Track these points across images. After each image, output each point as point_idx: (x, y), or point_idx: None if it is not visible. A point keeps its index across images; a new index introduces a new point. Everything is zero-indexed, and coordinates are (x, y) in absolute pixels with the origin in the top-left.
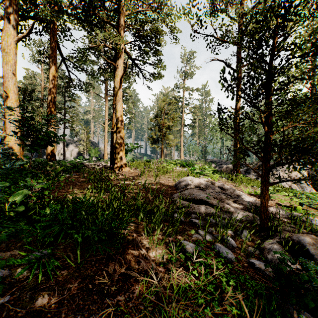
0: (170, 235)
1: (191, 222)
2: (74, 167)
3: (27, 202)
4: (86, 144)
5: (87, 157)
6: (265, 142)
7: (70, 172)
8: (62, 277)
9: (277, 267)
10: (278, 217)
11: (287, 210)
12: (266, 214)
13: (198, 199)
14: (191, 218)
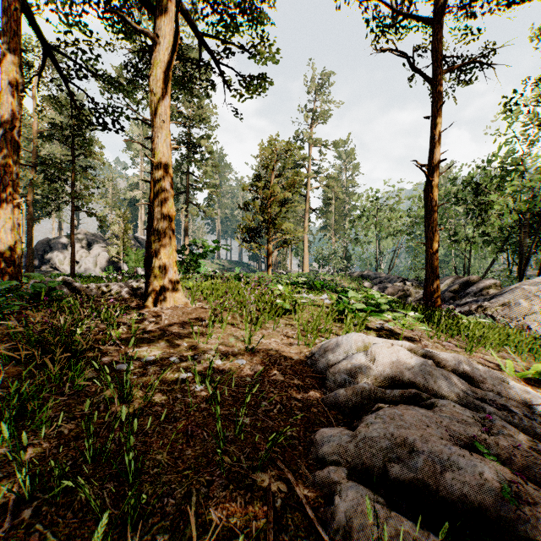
0: None
1: None
2: None
3: None
4: (123, 243)
5: (127, 268)
6: None
7: (4, 314)
8: None
9: None
10: None
11: None
12: None
13: (450, 490)
14: None
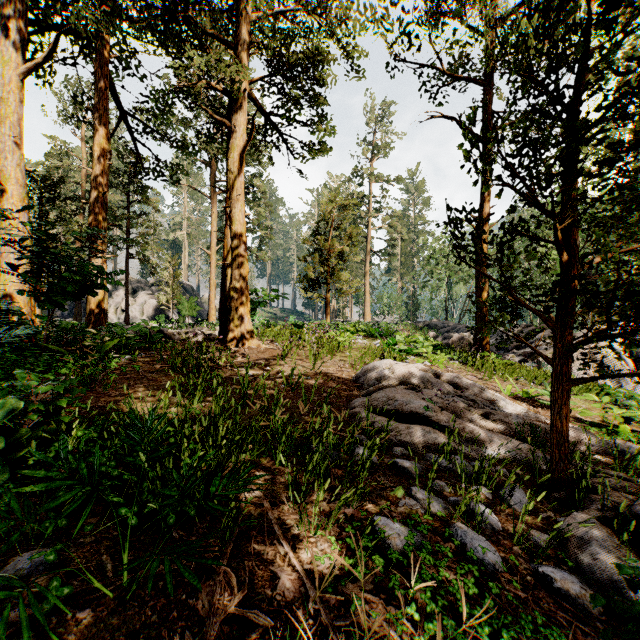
0: (348, 502)
1: (394, 466)
2: (143, 339)
3: (17, 426)
4: (173, 290)
5: (174, 316)
6: (562, 287)
7: (133, 349)
8: (78, 629)
9: (628, 611)
10: (583, 450)
11: (599, 435)
12: (563, 451)
13: (408, 412)
14: (392, 457)
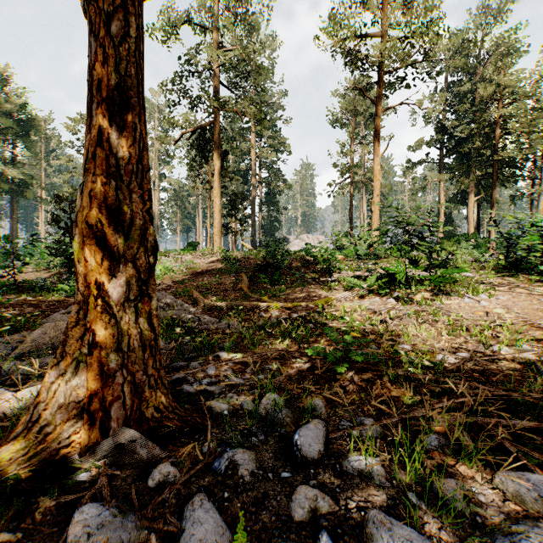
0: None
1: None
2: None
3: None
4: None
5: None
6: None
7: None
8: None
9: None
10: None
11: None
12: None
13: None
14: None
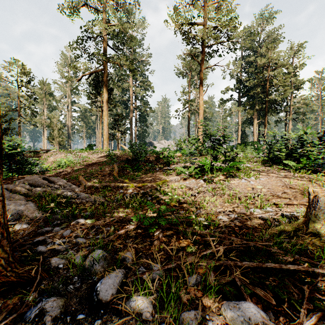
0: None
1: None
2: None
3: None
4: None
5: None
6: None
7: None
8: None
9: None
10: None
11: None
12: None
13: None
14: None
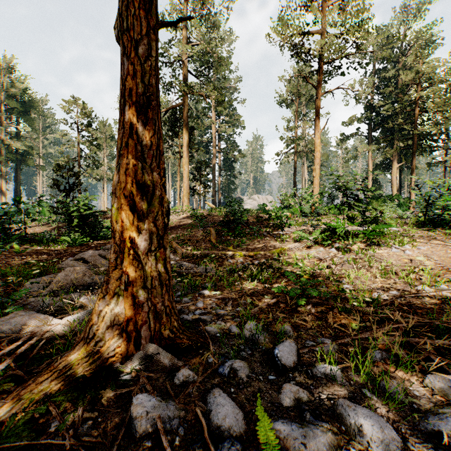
0: None
1: None
2: None
3: None
4: None
5: None
6: None
7: None
8: None
9: None
10: None
11: None
12: None
13: None
14: None
